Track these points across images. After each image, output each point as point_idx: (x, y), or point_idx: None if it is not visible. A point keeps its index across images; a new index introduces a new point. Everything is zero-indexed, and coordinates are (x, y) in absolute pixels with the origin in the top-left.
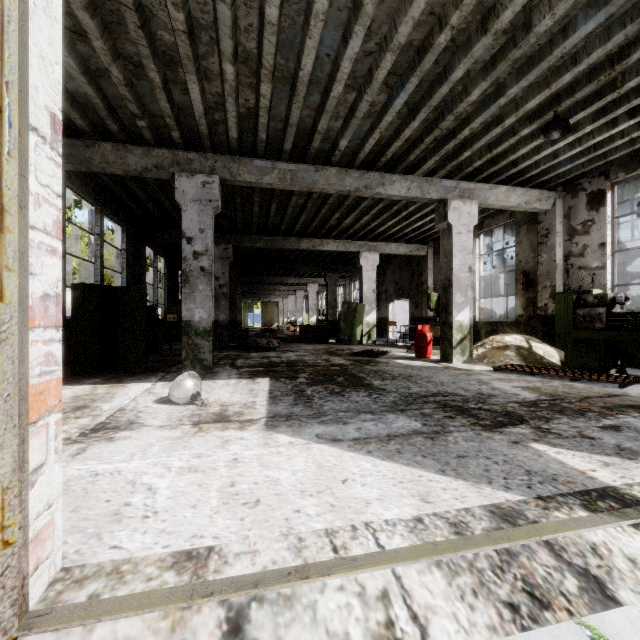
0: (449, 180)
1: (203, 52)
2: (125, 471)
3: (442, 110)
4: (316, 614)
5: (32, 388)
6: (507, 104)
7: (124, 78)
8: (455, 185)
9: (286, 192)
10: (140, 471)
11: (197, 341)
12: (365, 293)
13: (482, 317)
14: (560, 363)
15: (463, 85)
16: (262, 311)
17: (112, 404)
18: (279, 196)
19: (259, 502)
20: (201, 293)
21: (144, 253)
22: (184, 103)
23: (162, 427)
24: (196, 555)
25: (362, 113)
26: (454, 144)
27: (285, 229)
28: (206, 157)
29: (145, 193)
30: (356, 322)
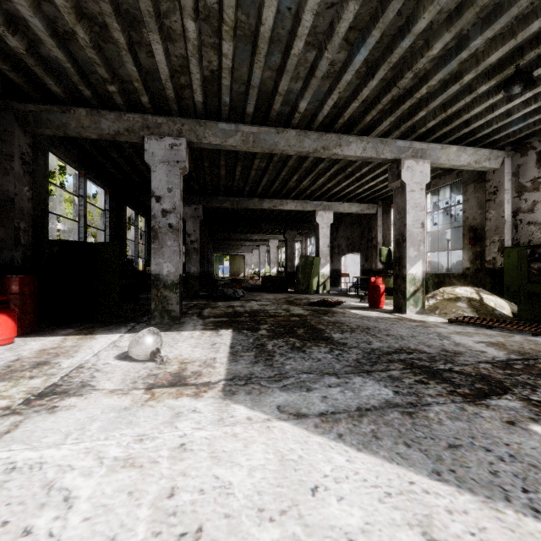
0: (403, 141)
1: (165, 9)
2: (48, 463)
3: (401, 68)
4: None
5: None
6: (467, 59)
7: (90, 40)
8: (408, 145)
9: (249, 156)
10: (66, 464)
11: (165, 293)
12: (320, 248)
13: (429, 269)
14: (512, 315)
15: (424, 39)
16: (230, 263)
17: (73, 360)
18: (243, 160)
19: (201, 533)
20: (169, 248)
21: (125, 213)
22: (151, 67)
23: (113, 392)
24: None
25: (322, 72)
26: (410, 104)
27: (249, 191)
28: (174, 121)
29: (123, 158)
30: (312, 274)
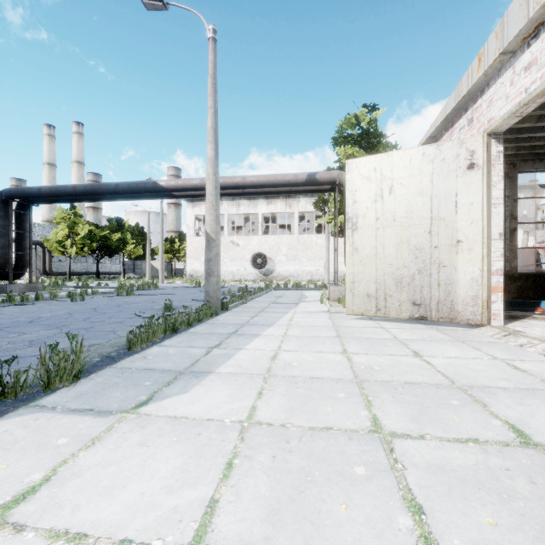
0: None
1: None
2: None
3: None
4: (518, 339)
5: (492, 286)
6: None
7: None
8: None
9: None
10: None
11: None
12: None
13: None
14: None
15: None
16: None
17: None
18: None
19: None
20: None
21: None
22: None
23: None
24: (520, 331)
25: None
26: None
27: None
28: None
29: None
30: None
